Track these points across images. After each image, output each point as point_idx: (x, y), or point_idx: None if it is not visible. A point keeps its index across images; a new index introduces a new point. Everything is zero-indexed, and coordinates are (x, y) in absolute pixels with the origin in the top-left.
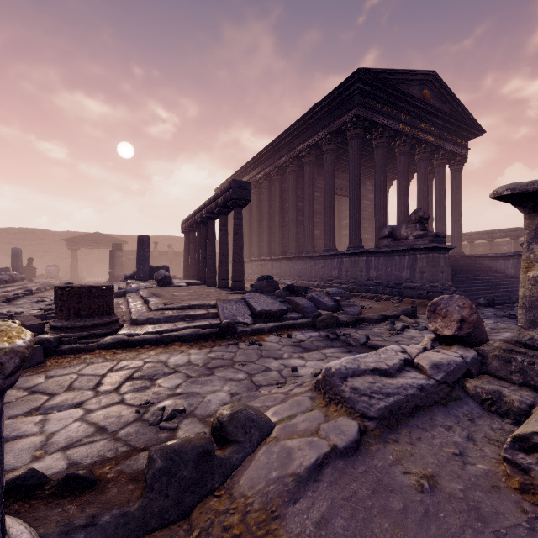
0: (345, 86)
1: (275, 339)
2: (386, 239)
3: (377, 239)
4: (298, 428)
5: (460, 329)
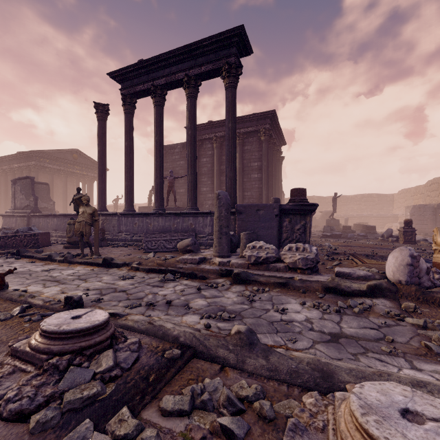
0: (29, 153)
1: None
2: None
3: None
4: None
5: None
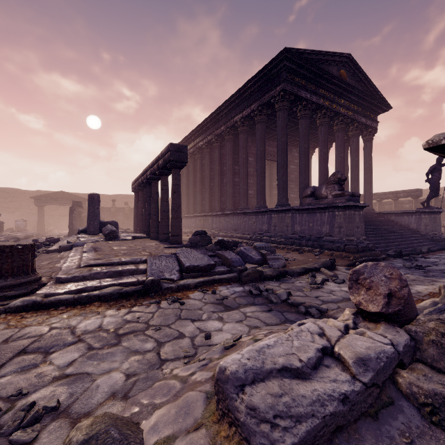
0: (274, 63)
1: (199, 295)
2: (308, 198)
3: (301, 198)
4: None
5: (388, 306)
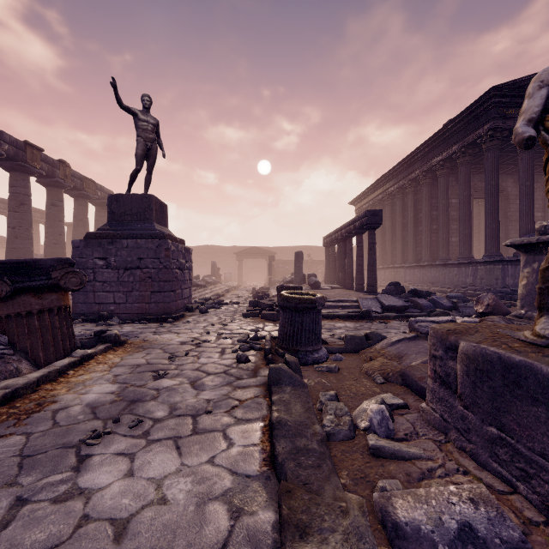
0: (479, 103)
1: (397, 322)
2: None
3: None
4: (396, 337)
5: (486, 309)
